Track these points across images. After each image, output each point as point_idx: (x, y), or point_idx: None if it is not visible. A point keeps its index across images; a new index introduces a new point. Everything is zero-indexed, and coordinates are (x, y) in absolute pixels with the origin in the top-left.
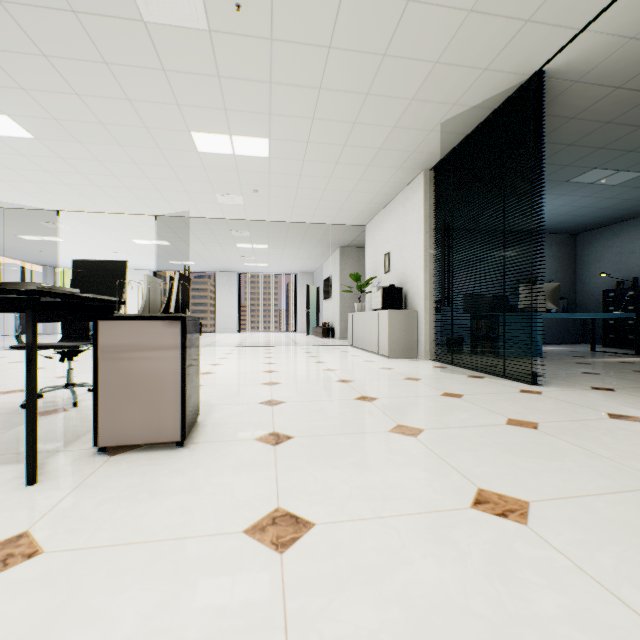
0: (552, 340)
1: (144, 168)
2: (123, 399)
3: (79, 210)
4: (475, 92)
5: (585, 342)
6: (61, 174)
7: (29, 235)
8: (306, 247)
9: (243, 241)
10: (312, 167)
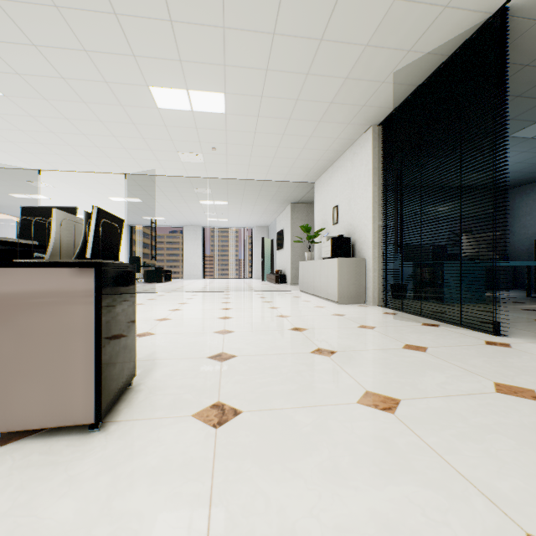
0: (485, 286)
1: (110, 126)
2: (16, 370)
3: (57, 169)
4: (432, 35)
5: (515, 288)
6: (35, 133)
7: (18, 193)
8: (261, 203)
9: (205, 198)
10: (266, 123)
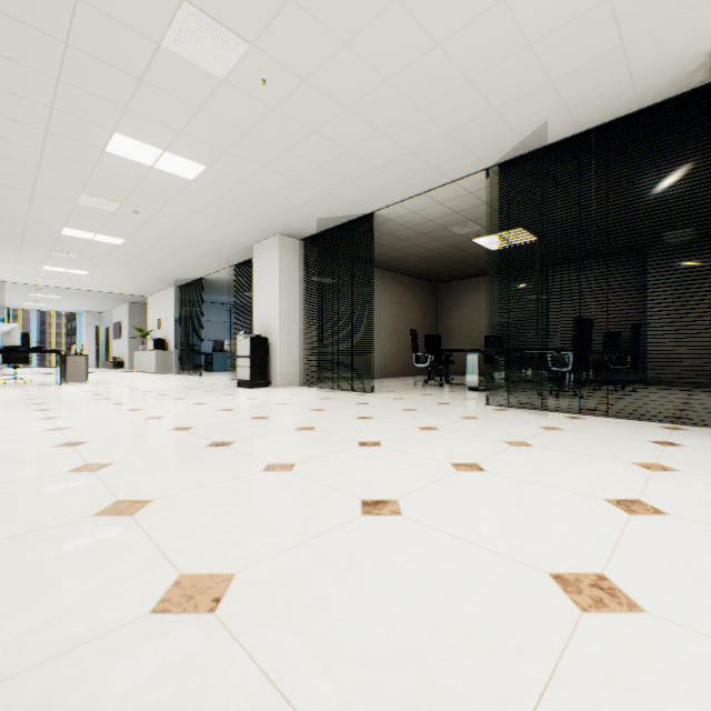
0: None
1: None
2: (73, 372)
3: None
4: (184, 277)
5: None
6: None
7: None
8: (99, 300)
9: (39, 293)
10: (113, 279)
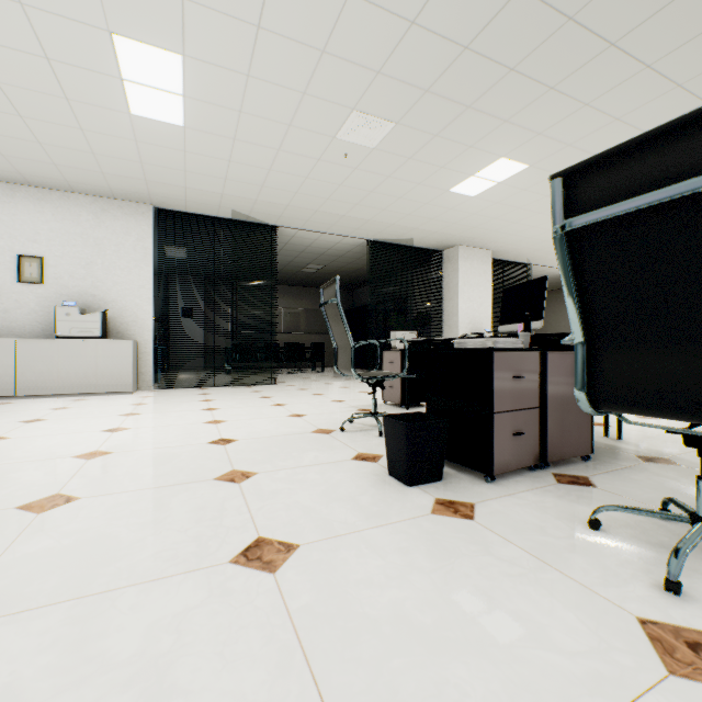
0: None
1: None
2: None
3: None
4: (263, 215)
5: None
6: None
7: None
8: None
9: None
10: (119, 144)
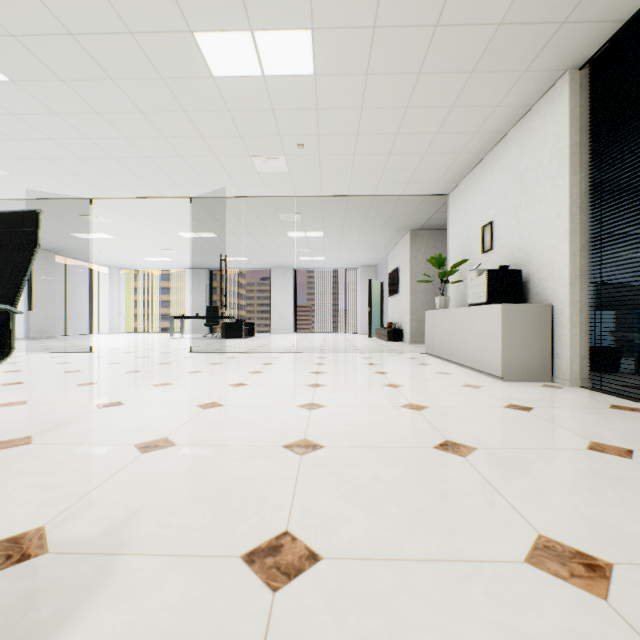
0: None
1: (155, 120)
2: None
3: (111, 196)
4: None
5: None
6: (68, 142)
7: (80, 233)
8: (368, 233)
9: (294, 228)
10: (379, 88)
